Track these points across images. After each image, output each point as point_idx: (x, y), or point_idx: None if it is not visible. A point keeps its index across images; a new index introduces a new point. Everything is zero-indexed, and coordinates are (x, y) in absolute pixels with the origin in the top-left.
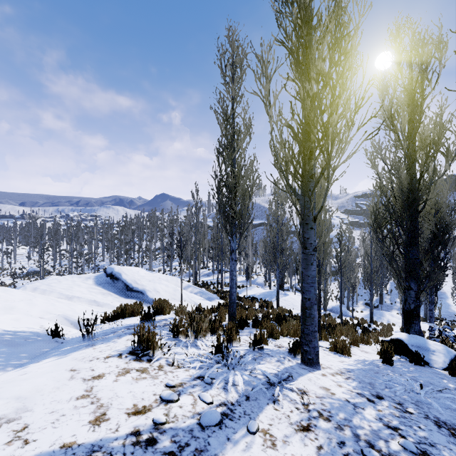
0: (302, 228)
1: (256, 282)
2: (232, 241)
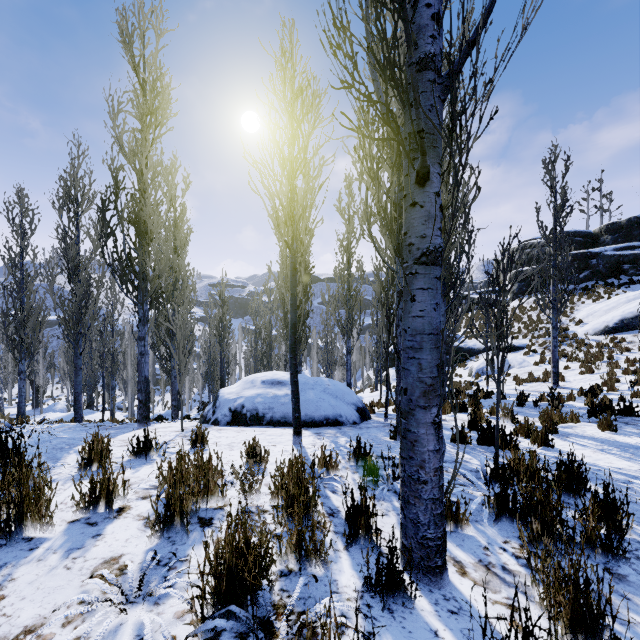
0: (74, 358)
1: (53, 409)
2: (21, 364)
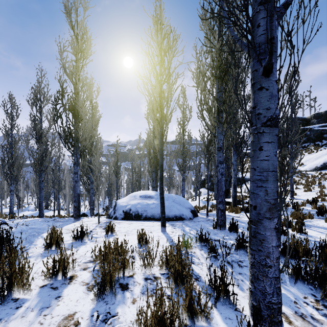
0: (39, 183)
1: (28, 209)
2: (11, 186)
